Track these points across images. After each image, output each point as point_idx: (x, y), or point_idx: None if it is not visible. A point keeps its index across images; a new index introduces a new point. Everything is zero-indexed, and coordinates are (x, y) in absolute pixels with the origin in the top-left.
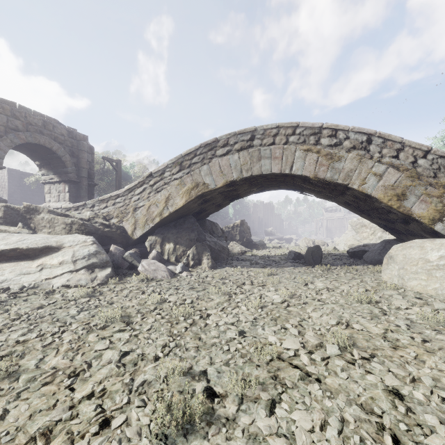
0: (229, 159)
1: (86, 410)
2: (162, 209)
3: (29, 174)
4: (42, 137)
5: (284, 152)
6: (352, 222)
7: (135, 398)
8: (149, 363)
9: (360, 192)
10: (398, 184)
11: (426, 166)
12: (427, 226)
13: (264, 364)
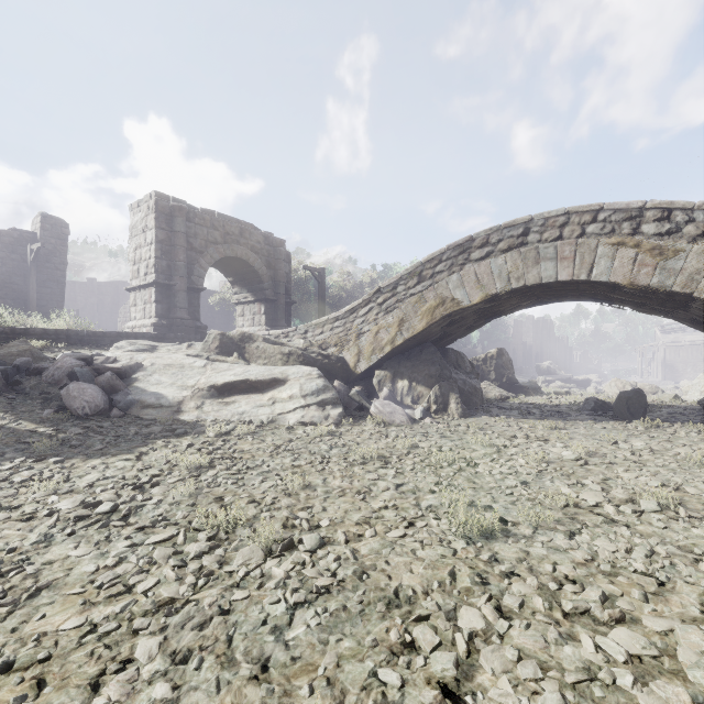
0: (489, 264)
1: (388, 515)
2: (394, 335)
3: (209, 291)
4: (239, 248)
5: (578, 249)
6: None
7: (428, 514)
8: (427, 494)
9: None
10: None
11: None
12: None
13: (558, 508)
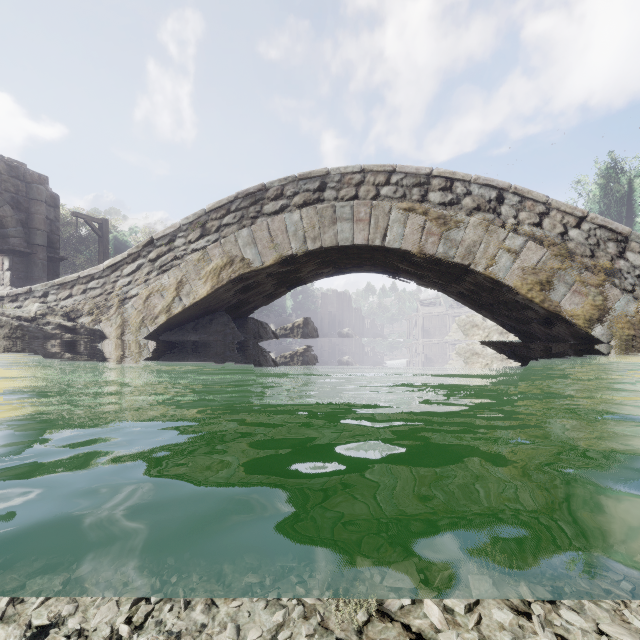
0: (284, 220)
1: None
2: (171, 301)
3: None
4: None
5: (373, 212)
6: (459, 321)
7: None
8: None
9: (487, 277)
10: (541, 266)
11: (580, 240)
12: (582, 329)
13: (353, 636)
